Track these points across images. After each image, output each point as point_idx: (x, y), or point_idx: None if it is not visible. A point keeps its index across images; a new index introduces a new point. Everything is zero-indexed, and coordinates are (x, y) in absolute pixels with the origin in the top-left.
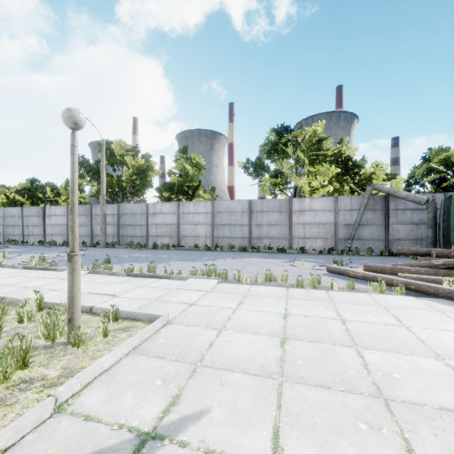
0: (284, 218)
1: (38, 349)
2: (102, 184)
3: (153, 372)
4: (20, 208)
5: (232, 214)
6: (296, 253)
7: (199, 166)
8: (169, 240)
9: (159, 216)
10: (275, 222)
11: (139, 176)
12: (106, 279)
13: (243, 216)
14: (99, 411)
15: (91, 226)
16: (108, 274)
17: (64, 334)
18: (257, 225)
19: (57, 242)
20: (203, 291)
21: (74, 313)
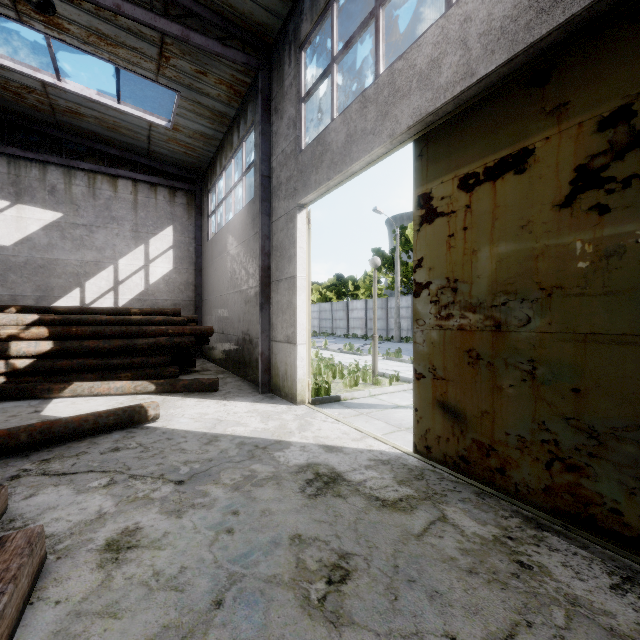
0: None
1: (360, 383)
2: (396, 276)
3: (411, 397)
4: (331, 303)
5: None
6: None
7: None
8: None
9: None
10: None
11: None
12: (395, 364)
13: None
14: (385, 399)
15: (387, 320)
16: (397, 361)
17: (370, 380)
18: None
19: (357, 335)
20: None
21: (375, 368)
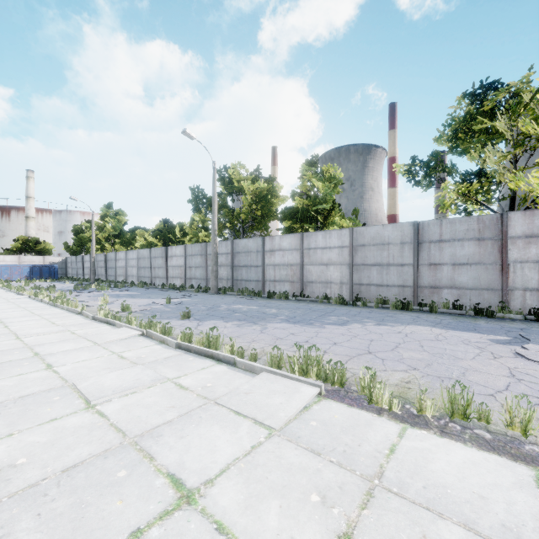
0: (488, 250)
1: None
2: (213, 216)
3: None
4: (149, 249)
5: (383, 247)
6: (521, 320)
7: (334, 180)
8: (289, 286)
9: (277, 253)
10: (468, 259)
11: (258, 204)
12: (142, 352)
13: (403, 249)
14: None
15: (206, 268)
16: (158, 341)
17: None
18: (431, 266)
19: (177, 286)
20: (262, 428)
21: None
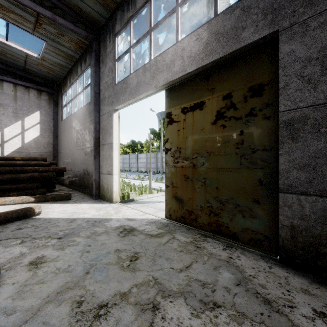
0: None
1: (143, 193)
2: (161, 142)
3: None
4: (129, 155)
5: None
6: None
7: None
8: None
9: None
10: None
11: None
12: (160, 184)
13: None
14: (154, 199)
15: (157, 163)
16: (161, 183)
17: (148, 191)
18: None
19: (142, 171)
20: None
21: (150, 186)
